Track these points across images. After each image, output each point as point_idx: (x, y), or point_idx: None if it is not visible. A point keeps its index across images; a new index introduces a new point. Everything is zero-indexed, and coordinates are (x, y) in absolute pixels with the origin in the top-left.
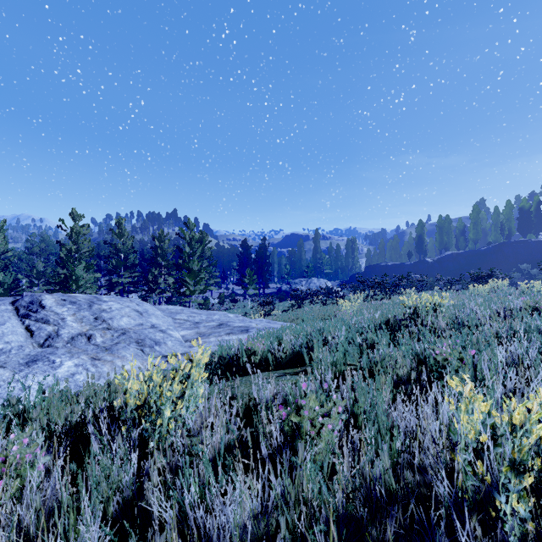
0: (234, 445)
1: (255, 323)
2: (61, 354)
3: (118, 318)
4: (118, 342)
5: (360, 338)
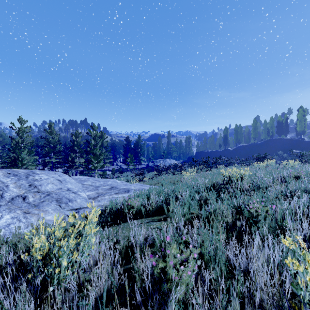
0: (114, 293)
1: (133, 186)
2: (2, 210)
3: (45, 185)
4: (44, 201)
5: (198, 195)
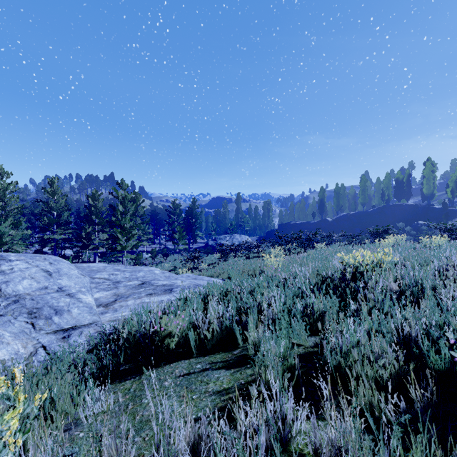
0: None
1: (180, 281)
2: None
3: (17, 281)
4: (4, 314)
5: (300, 304)
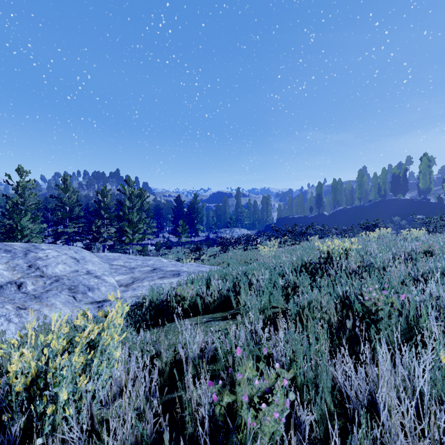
0: None
1: (186, 268)
2: None
3: (54, 266)
4: (50, 289)
5: (282, 280)
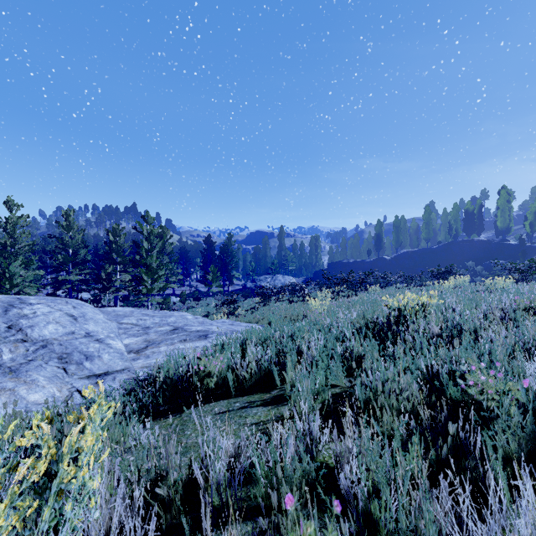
0: None
1: (216, 326)
2: None
3: (42, 326)
4: (34, 359)
5: (341, 347)
